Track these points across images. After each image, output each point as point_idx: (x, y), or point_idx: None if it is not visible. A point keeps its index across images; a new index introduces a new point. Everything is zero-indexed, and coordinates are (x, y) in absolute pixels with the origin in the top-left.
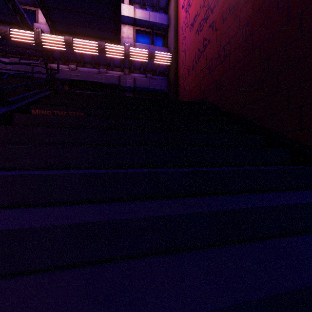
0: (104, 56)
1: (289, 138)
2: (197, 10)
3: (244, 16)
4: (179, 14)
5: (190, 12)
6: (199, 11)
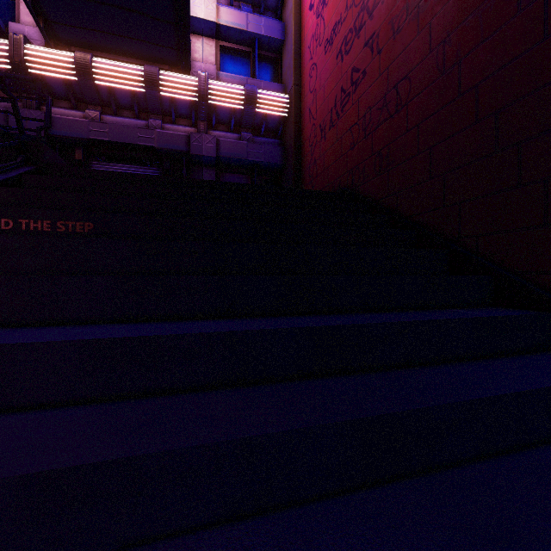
0: (156, 96)
1: (548, 287)
2: (340, 13)
3: (441, 24)
4: (303, 20)
5: (325, 17)
6: (344, 15)
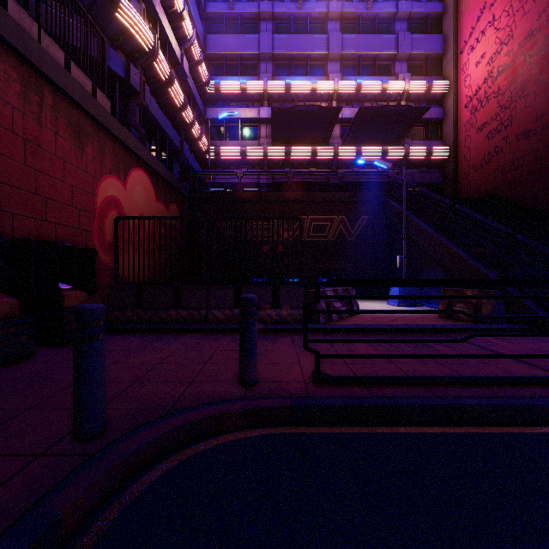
0: (385, 159)
1: None
2: (487, 120)
3: (535, 145)
4: (459, 110)
5: (477, 117)
6: (490, 122)
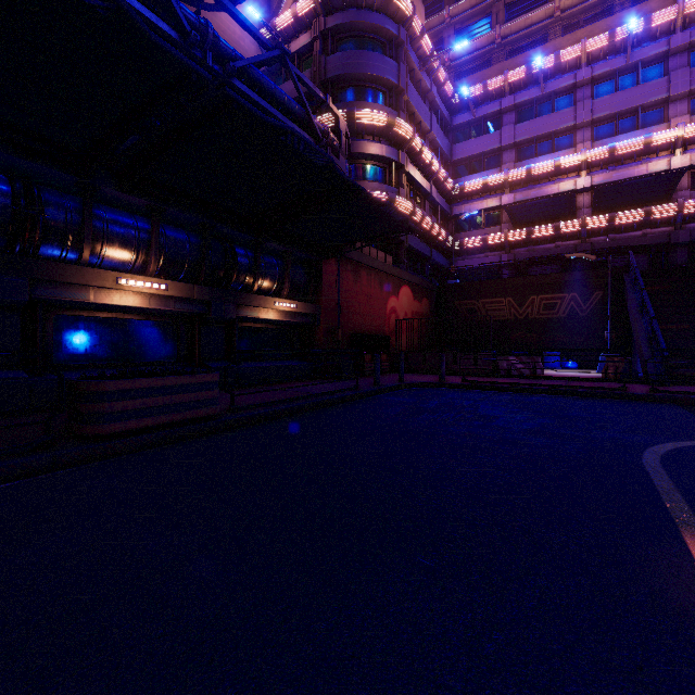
0: (649, 220)
1: None
2: None
3: None
4: None
5: None
6: None
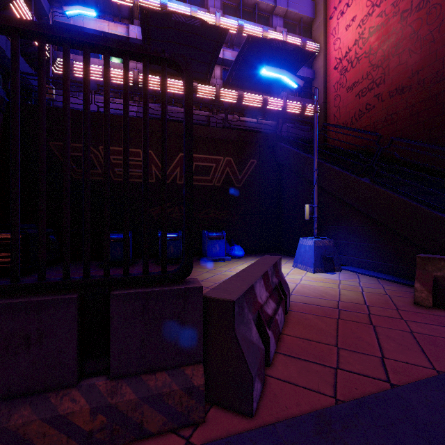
0: (265, 108)
1: (444, 173)
2: (358, 79)
3: (411, 100)
4: (328, 72)
5: (347, 77)
6: (361, 81)
